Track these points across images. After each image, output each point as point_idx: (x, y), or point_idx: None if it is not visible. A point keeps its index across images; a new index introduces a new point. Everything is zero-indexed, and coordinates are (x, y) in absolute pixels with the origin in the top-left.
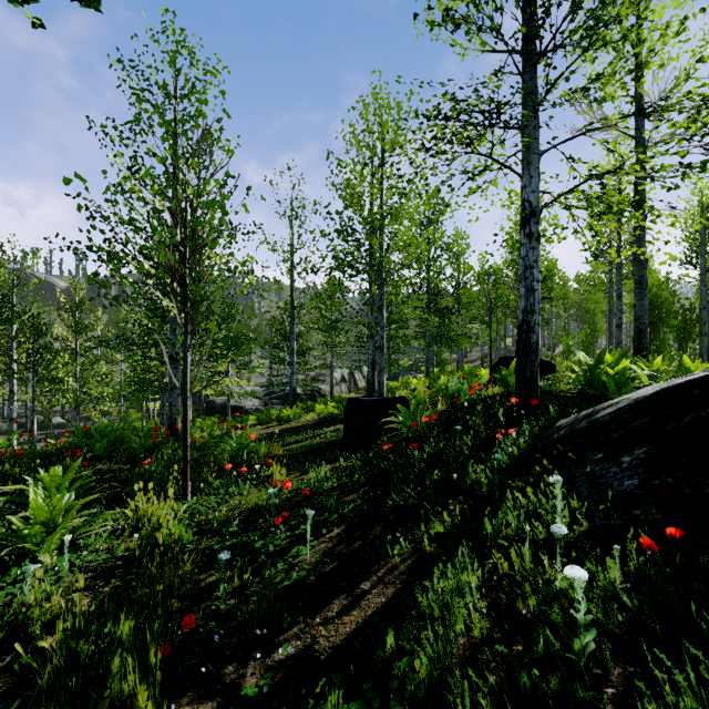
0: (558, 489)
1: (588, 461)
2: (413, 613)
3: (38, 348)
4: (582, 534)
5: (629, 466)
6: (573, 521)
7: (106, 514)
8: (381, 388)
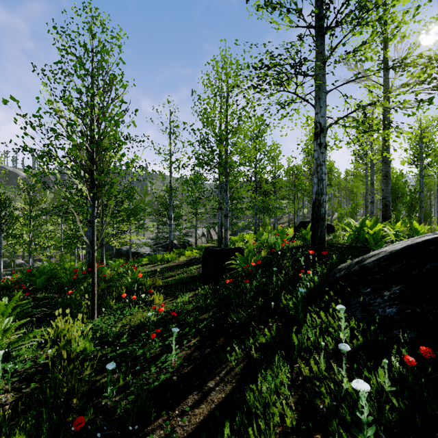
0: (342, 314)
1: (360, 293)
2: (244, 406)
3: (3, 215)
4: (358, 346)
5: (389, 299)
6: (352, 336)
7: (34, 332)
8: (226, 241)
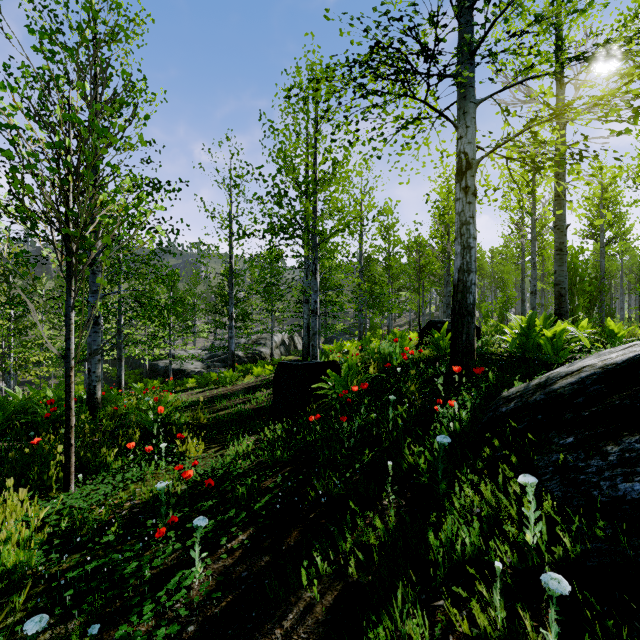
0: (530, 494)
1: (554, 446)
2: None
3: None
4: (567, 562)
5: (621, 461)
6: (547, 535)
7: None
8: (314, 351)
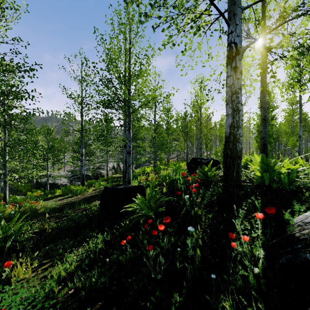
0: None
1: None
2: None
3: None
4: None
5: None
6: None
7: None
8: (129, 176)
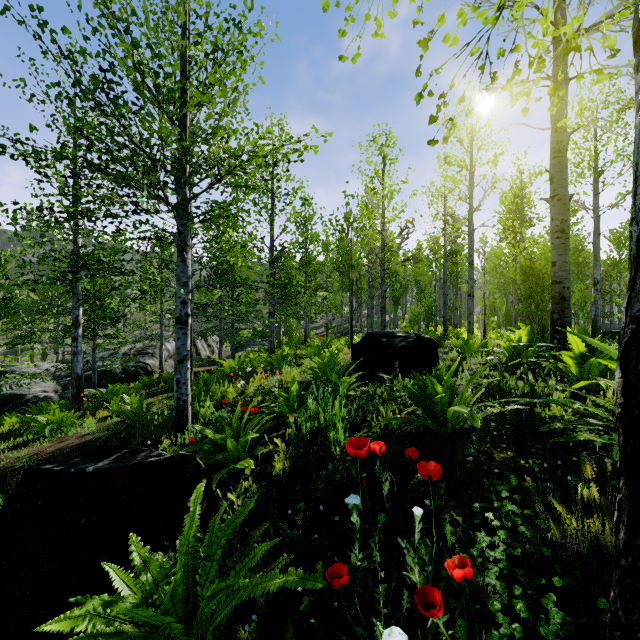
0: None
1: None
2: None
3: None
4: None
5: None
6: None
7: None
8: (182, 392)
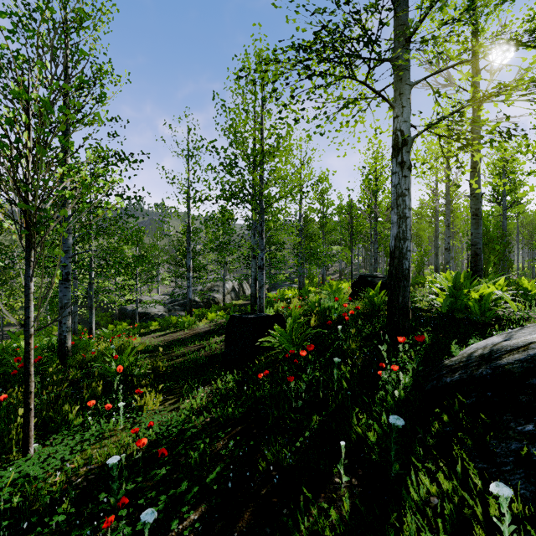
0: (505, 505)
1: (512, 432)
2: None
3: None
4: None
5: None
6: None
7: None
8: (261, 302)
